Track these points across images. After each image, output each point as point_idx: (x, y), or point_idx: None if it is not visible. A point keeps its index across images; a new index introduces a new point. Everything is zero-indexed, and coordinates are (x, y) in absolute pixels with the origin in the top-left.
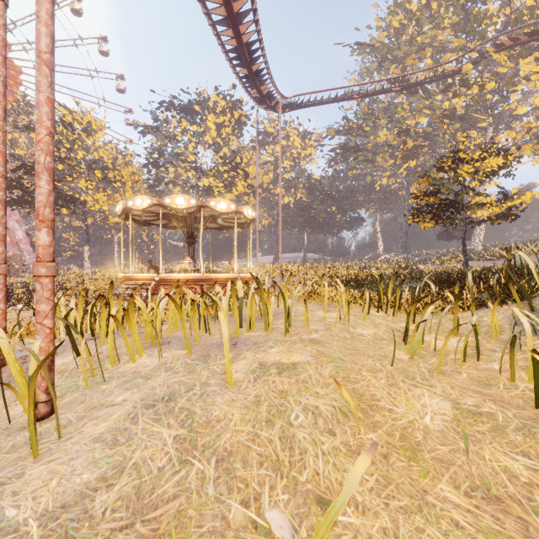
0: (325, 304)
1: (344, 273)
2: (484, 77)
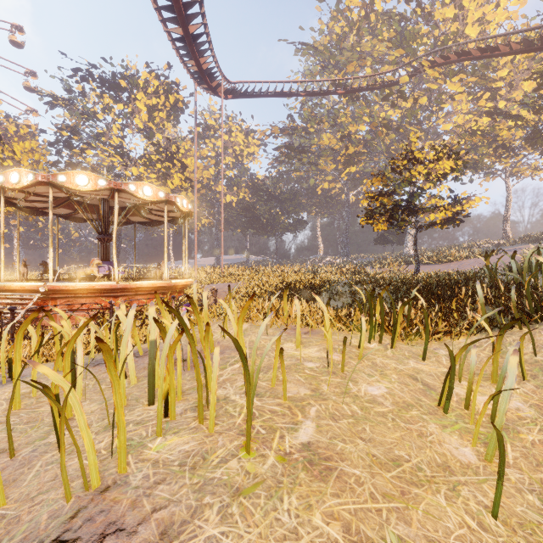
0: (297, 334)
1: (297, 278)
2: (415, 93)
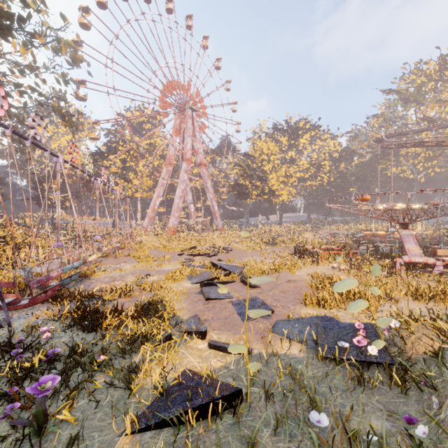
0: None
1: None
2: None
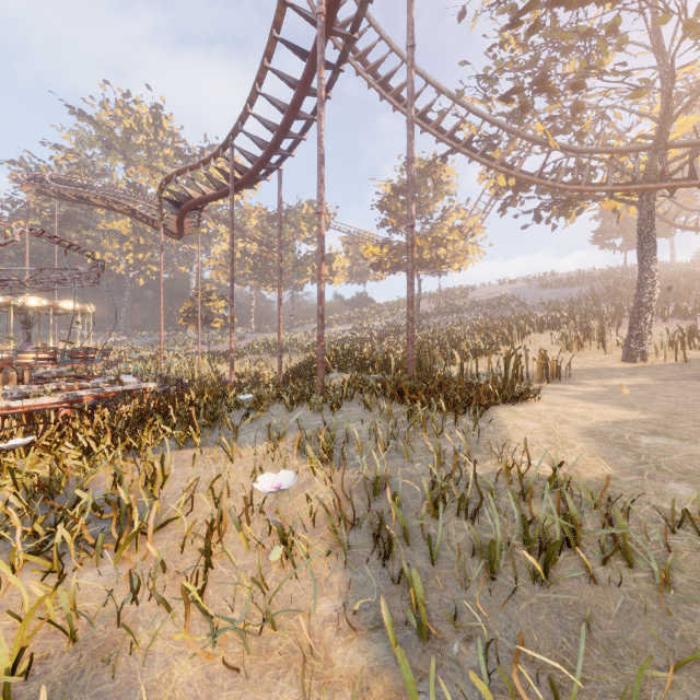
0: None
1: (149, 353)
2: None
